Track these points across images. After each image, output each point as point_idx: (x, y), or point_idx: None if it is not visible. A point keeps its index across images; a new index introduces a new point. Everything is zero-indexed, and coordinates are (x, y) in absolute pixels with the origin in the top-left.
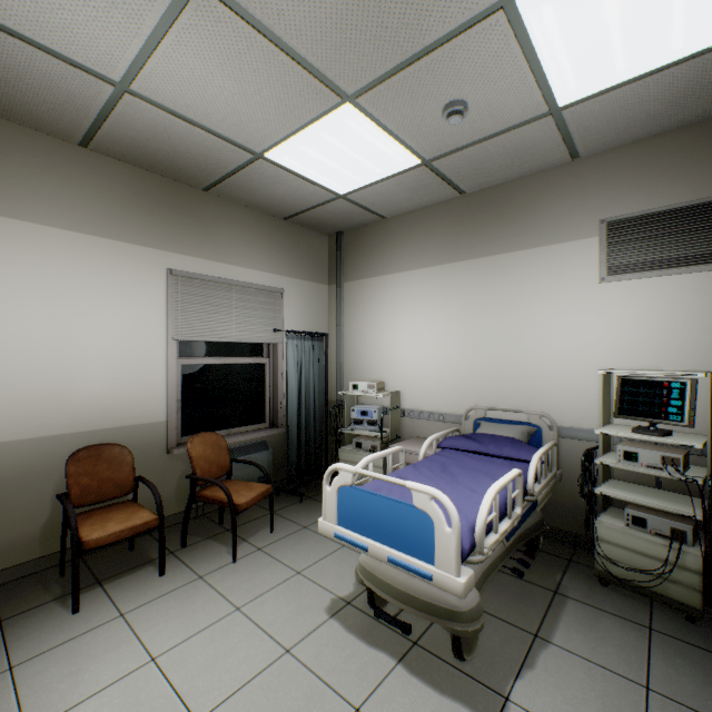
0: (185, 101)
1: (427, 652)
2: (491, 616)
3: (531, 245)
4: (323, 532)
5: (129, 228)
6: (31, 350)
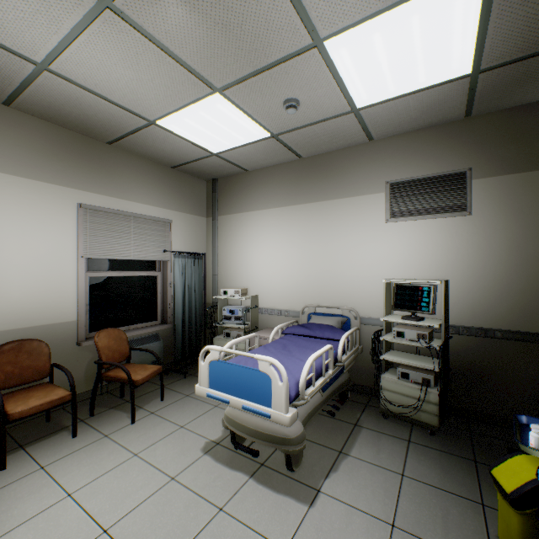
0: (94, 81)
1: (270, 469)
2: (313, 443)
3: (344, 195)
4: (199, 394)
5: (46, 171)
6: None
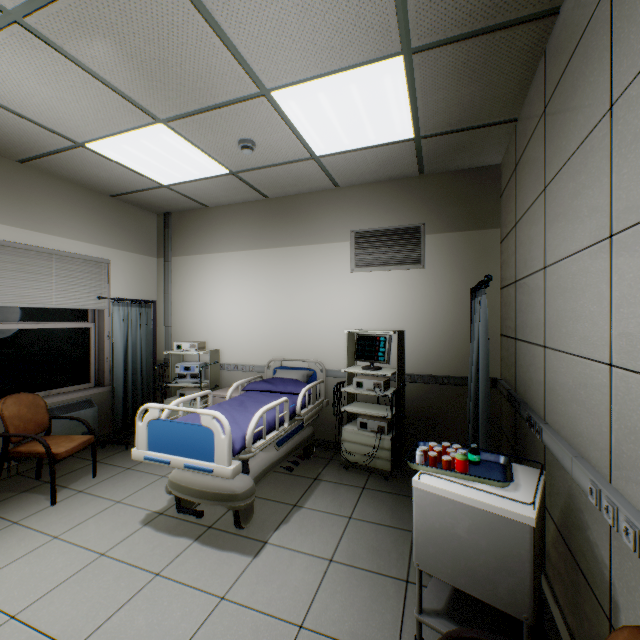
0: None
1: (218, 530)
2: (269, 501)
3: (312, 242)
4: (136, 458)
5: None
6: None
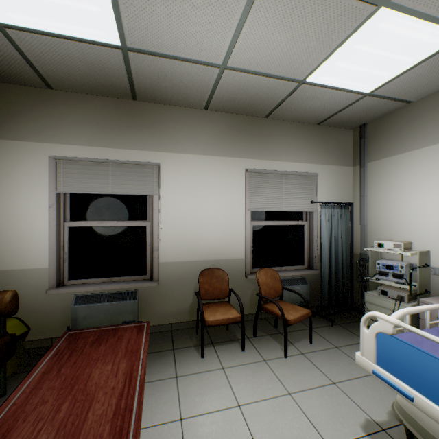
0: (255, 61)
1: None
2: None
3: None
4: (360, 364)
5: (226, 148)
6: (185, 217)
